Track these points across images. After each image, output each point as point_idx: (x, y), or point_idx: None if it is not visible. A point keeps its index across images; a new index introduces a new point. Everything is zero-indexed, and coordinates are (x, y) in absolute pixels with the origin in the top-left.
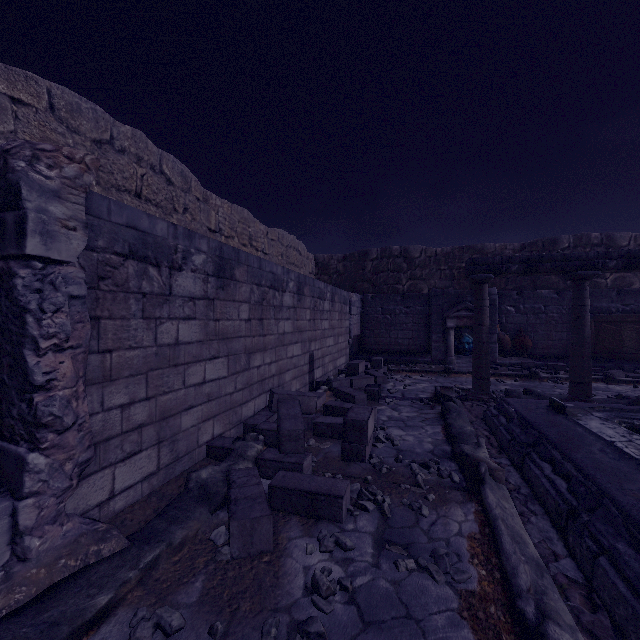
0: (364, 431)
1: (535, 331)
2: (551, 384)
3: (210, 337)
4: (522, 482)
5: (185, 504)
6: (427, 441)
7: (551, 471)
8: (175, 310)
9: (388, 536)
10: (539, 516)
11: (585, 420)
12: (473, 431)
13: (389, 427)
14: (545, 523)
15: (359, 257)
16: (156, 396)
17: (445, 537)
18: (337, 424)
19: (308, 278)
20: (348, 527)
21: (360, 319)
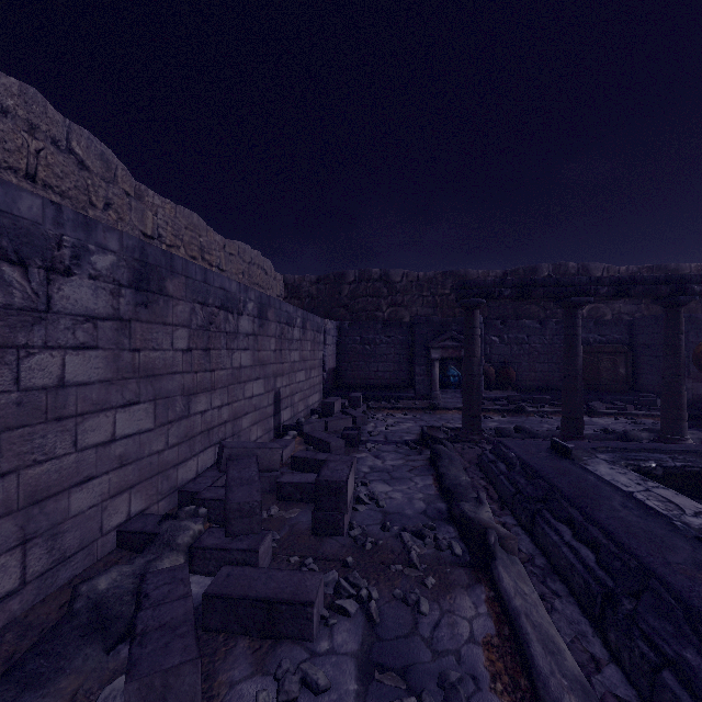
0: (342, 495)
1: (519, 362)
2: (538, 419)
3: (124, 374)
4: (534, 548)
5: (61, 643)
6: (418, 498)
7: (572, 536)
8: (58, 335)
9: (378, 656)
10: (563, 598)
11: (593, 465)
12: (469, 481)
13: (372, 481)
14: (573, 609)
15: (335, 279)
16: (18, 469)
17: (454, 648)
18: (308, 484)
19: (273, 299)
20: (321, 647)
21: (336, 350)
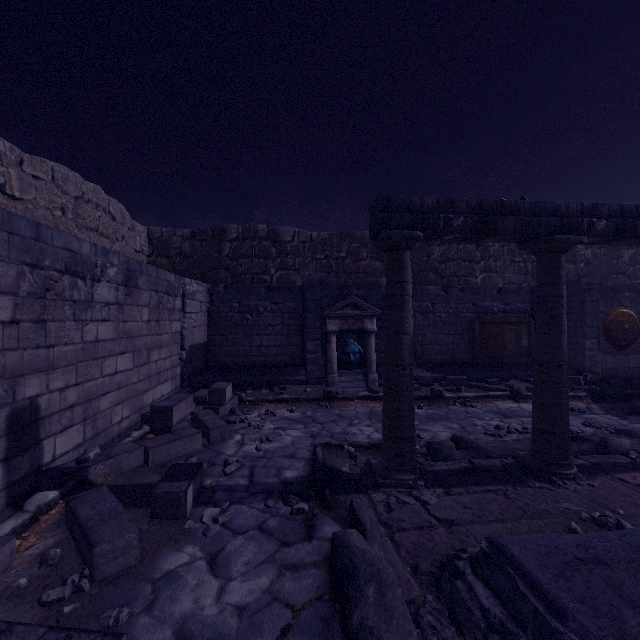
0: None
1: (423, 334)
2: (461, 409)
3: None
4: None
5: None
6: None
7: None
8: None
9: None
10: None
11: None
12: None
13: None
14: None
15: (213, 235)
16: None
17: None
18: None
19: (3, 213)
20: None
21: (207, 319)
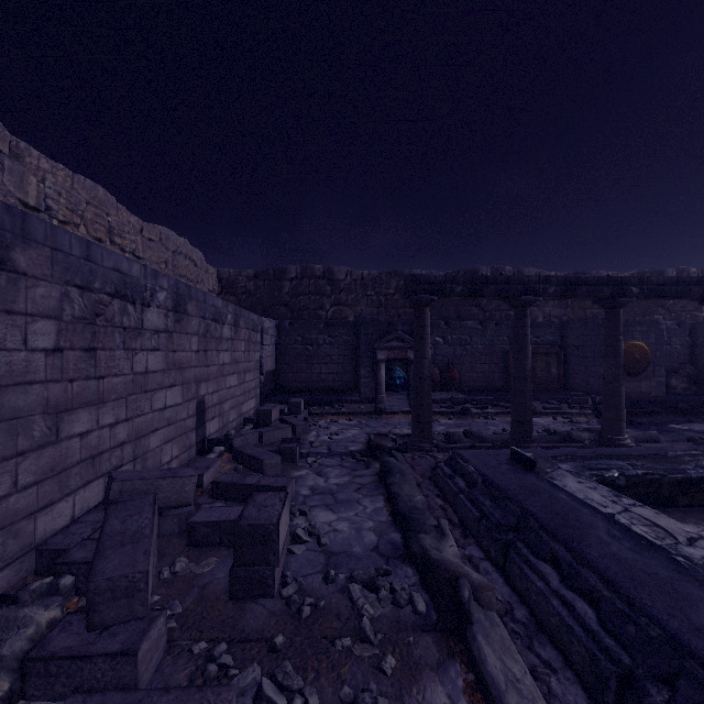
0: (272, 542)
1: (462, 363)
2: (483, 421)
3: None
4: (511, 593)
5: None
6: (368, 527)
7: (560, 582)
8: None
9: None
10: (560, 673)
11: (559, 478)
12: (425, 502)
13: (313, 508)
14: (576, 692)
15: (275, 275)
16: None
17: None
18: (229, 522)
19: (195, 290)
20: None
21: (275, 350)
